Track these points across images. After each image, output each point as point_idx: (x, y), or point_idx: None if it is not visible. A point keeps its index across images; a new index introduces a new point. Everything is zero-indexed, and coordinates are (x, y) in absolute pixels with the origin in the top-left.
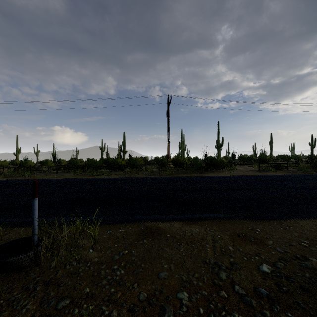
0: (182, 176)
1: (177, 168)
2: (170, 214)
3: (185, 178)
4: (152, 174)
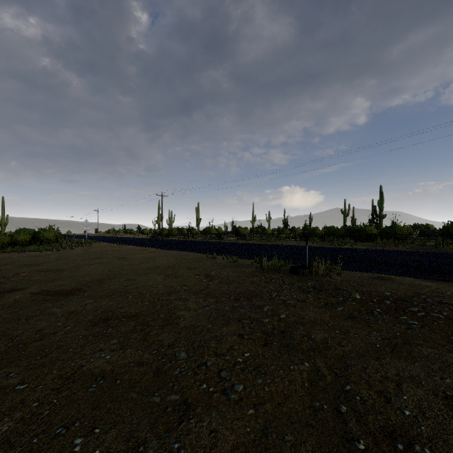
0: None
1: None
2: (408, 274)
3: None
4: (421, 248)
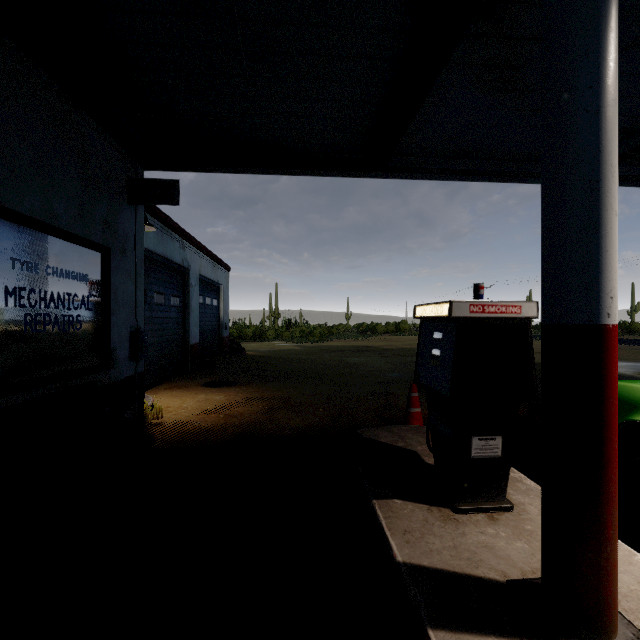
0: None
1: None
2: None
3: None
4: None
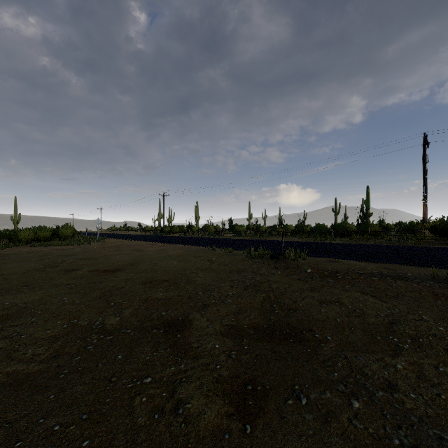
0: (429, 246)
1: (436, 237)
2: (353, 258)
3: (429, 247)
4: (388, 243)
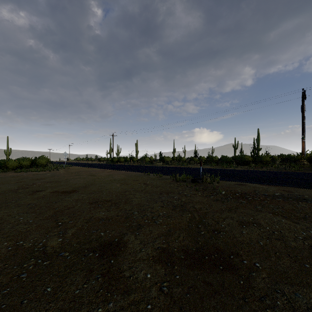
0: (308, 172)
1: None
2: (256, 182)
3: (310, 173)
4: (276, 169)
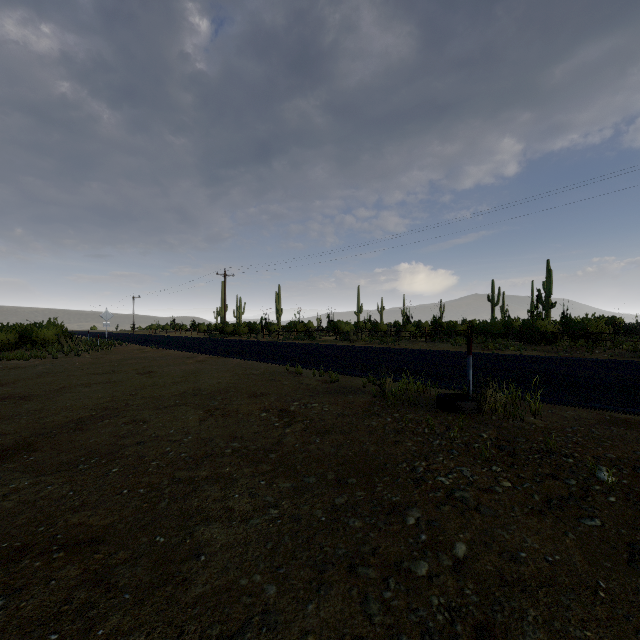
0: None
1: None
2: None
3: None
4: (634, 356)
